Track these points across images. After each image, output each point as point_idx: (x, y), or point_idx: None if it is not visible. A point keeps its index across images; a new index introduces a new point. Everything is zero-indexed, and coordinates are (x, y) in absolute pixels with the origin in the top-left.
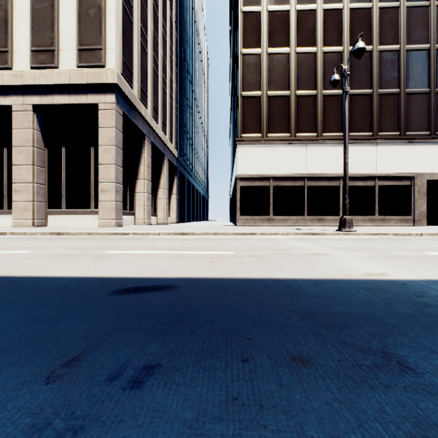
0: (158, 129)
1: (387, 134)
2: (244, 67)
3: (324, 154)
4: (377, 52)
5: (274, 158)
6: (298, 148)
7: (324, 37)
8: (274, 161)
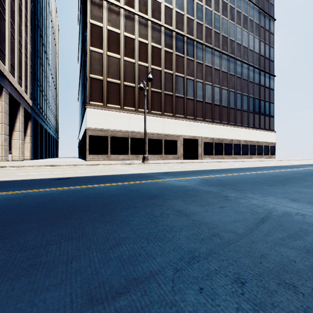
0: (15, 82)
1: (168, 114)
2: (92, 59)
3: (139, 120)
4: (164, 72)
5: (111, 119)
6: (125, 115)
7: (139, 56)
8: (111, 121)
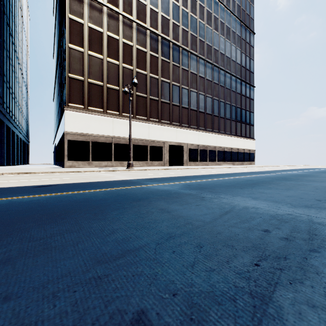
0: None
1: (153, 120)
2: (71, 57)
3: (123, 125)
4: (149, 76)
5: (93, 123)
6: (108, 119)
7: (123, 58)
8: (92, 125)
